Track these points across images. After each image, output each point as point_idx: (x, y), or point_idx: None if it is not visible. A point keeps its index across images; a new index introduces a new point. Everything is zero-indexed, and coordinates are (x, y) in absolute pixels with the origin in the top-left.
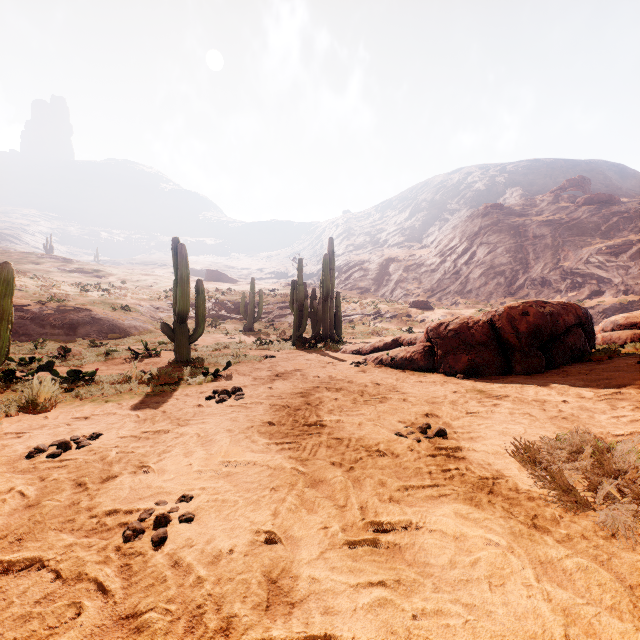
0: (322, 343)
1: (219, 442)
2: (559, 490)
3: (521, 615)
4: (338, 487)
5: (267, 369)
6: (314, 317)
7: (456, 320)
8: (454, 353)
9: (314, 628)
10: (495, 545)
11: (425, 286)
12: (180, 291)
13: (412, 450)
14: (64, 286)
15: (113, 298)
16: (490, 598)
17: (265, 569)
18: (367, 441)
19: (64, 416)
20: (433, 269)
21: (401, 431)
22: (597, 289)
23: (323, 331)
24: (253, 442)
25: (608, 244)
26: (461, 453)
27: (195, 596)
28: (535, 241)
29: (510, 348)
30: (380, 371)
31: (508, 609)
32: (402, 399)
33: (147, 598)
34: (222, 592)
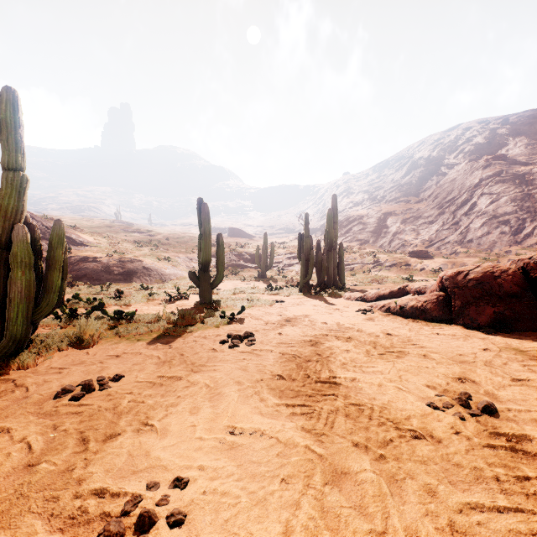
0: (326, 289)
1: (227, 397)
2: None
3: None
4: (369, 491)
5: (277, 314)
6: (319, 266)
7: (477, 269)
8: (476, 304)
9: None
10: None
11: (423, 237)
12: (203, 244)
13: (457, 433)
14: (126, 243)
15: (159, 251)
16: None
17: None
18: (394, 412)
19: (101, 353)
20: (431, 221)
21: (433, 400)
22: None
23: (327, 278)
24: (262, 400)
25: None
26: (532, 446)
27: None
28: None
29: None
30: (389, 320)
31: None
32: (422, 355)
33: None
34: None
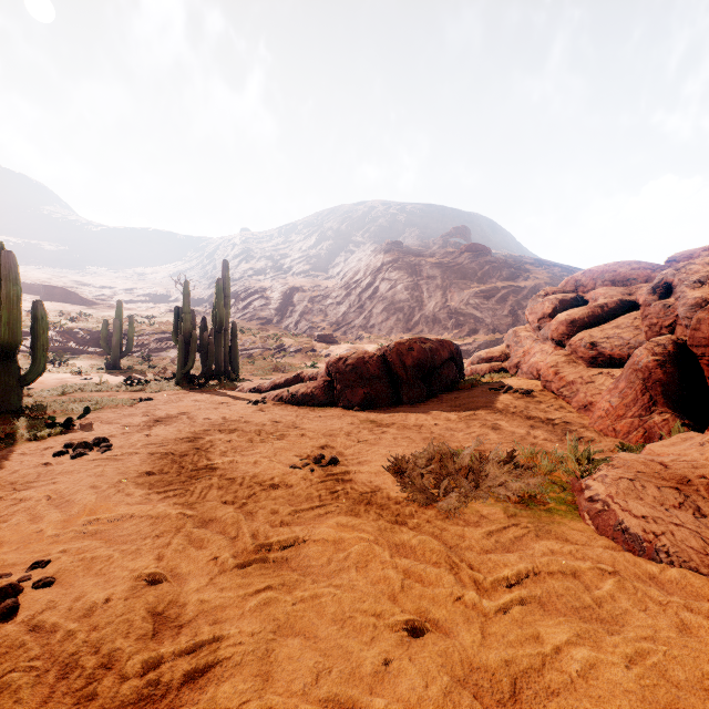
0: (215, 381)
1: (81, 501)
2: (417, 491)
3: (376, 582)
4: (230, 522)
5: (143, 414)
6: (205, 351)
7: (354, 355)
8: (352, 387)
9: (203, 636)
10: (365, 541)
11: (331, 319)
12: (5, 315)
13: (306, 479)
14: None
15: None
16: (355, 577)
17: (150, 606)
18: (262, 477)
19: None
20: (339, 302)
21: (297, 464)
22: (474, 327)
23: (216, 367)
24: (128, 495)
25: (482, 289)
26: (349, 476)
27: (66, 648)
28: (429, 281)
29: (399, 380)
30: (280, 409)
31: (367, 580)
32: (300, 434)
33: (1, 665)
34: (100, 635)
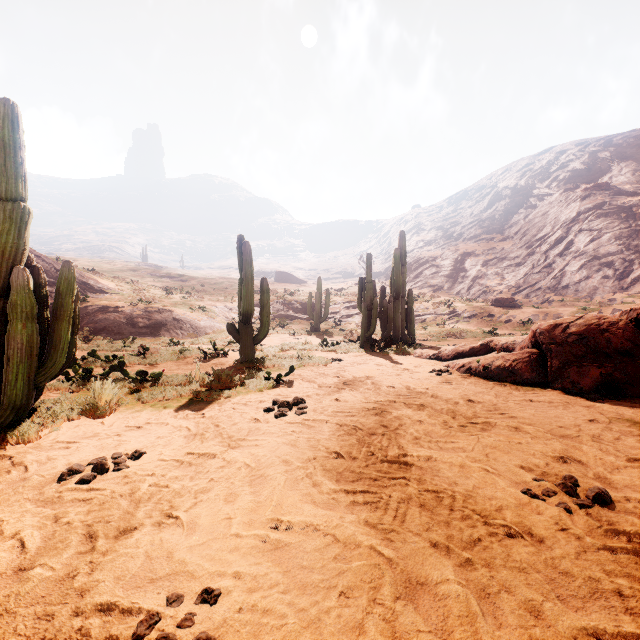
0: (393, 345)
1: (271, 481)
2: None
3: None
4: (454, 609)
5: (333, 375)
6: (384, 317)
7: (579, 320)
8: (578, 364)
9: None
10: None
11: (508, 282)
12: (244, 290)
13: (563, 530)
14: (153, 289)
15: (192, 300)
16: None
17: None
18: (481, 502)
19: (119, 423)
20: (518, 263)
21: (530, 486)
22: None
23: (393, 332)
24: (315, 485)
25: None
26: None
27: None
28: None
29: None
30: (470, 383)
31: None
32: (513, 427)
33: None
34: None
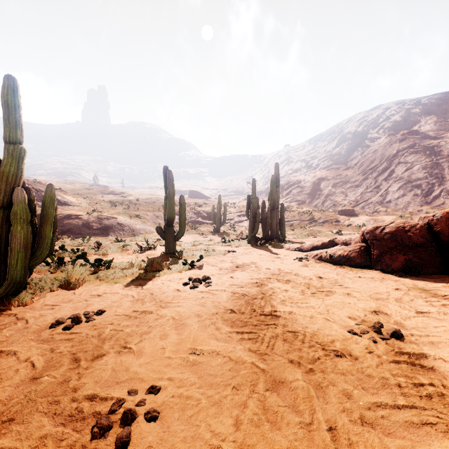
0: (270, 242)
1: (189, 327)
2: None
3: None
4: (300, 394)
5: (229, 261)
6: (264, 222)
7: (392, 224)
8: (390, 253)
9: None
10: None
11: (350, 198)
12: (168, 204)
13: (370, 353)
14: (103, 203)
15: (130, 210)
16: None
17: None
18: (321, 337)
19: (85, 293)
20: (357, 185)
21: (353, 328)
22: None
23: (271, 232)
24: (217, 329)
25: None
26: (427, 362)
27: None
28: None
29: None
30: (320, 266)
31: None
32: (346, 293)
33: None
34: None
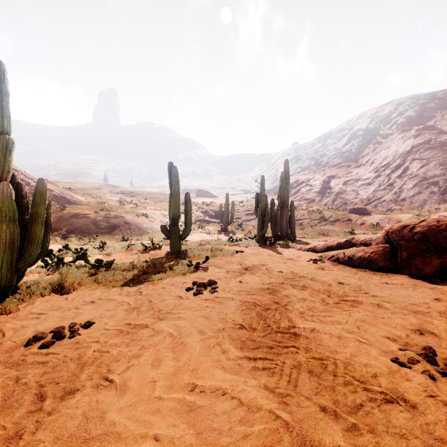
0: (280, 241)
1: (189, 348)
2: None
3: None
4: None
5: (237, 263)
6: (273, 221)
7: (422, 223)
8: (422, 256)
9: None
10: None
11: (362, 196)
12: (173, 201)
13: (432, 397)
14: (111, 202)
15: (138, 209)
16: None
17: None
18: (359, 369)
19: (79, 299)
20: (368, 182)
21: (396, 354)
22: None
23: (280, 232)
24: (223, 352)
25: None
26: None
27: None
28: None
29: None
30: (338, 269)
31: None
32: (375, 304)
33: None
34: None
